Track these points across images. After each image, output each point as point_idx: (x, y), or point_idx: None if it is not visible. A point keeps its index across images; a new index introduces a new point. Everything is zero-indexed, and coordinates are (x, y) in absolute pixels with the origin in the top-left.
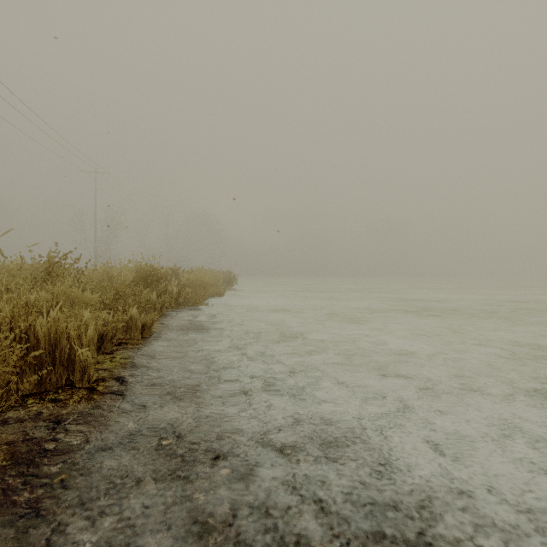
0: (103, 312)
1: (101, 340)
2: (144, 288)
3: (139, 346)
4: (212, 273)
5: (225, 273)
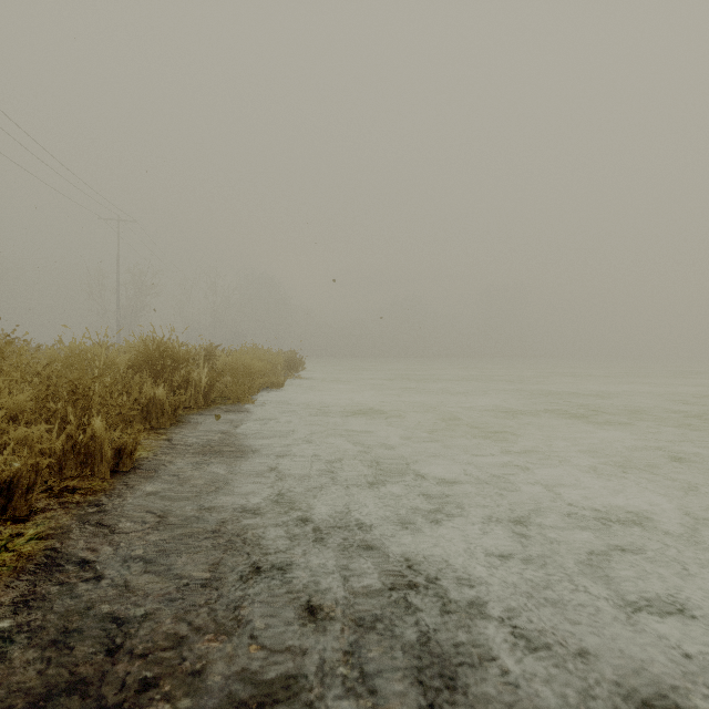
0: (35, 428)
1: (8, 491)
2: (151, 378)
3: (96, 497)
4: (266, 354)
5: (287, 354)
